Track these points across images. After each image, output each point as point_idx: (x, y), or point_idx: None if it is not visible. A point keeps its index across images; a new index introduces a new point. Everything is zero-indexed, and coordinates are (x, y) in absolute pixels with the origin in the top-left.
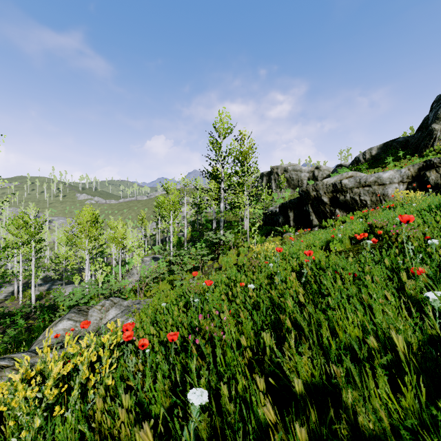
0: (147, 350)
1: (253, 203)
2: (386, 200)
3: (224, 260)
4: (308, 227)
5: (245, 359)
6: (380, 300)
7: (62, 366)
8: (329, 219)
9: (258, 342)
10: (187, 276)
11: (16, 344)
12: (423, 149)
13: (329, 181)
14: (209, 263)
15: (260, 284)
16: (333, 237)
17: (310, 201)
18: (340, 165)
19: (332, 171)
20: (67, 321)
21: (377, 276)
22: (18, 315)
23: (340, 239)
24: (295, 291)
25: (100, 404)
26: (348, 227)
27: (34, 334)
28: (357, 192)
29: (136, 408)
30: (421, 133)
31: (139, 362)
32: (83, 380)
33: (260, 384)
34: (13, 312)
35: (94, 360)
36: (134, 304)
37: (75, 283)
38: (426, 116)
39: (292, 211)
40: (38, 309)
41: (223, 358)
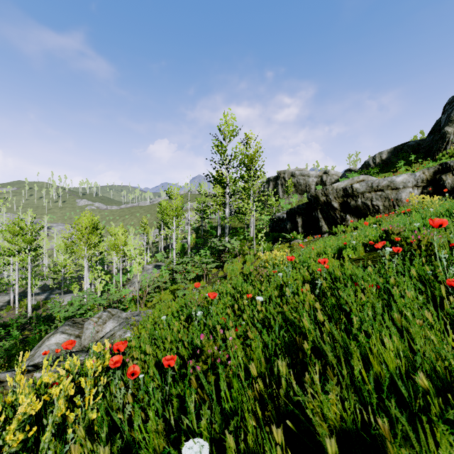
0: (141, 375)
1: (260, 209)
2: (399, 205)
3: (230, 268)
4: (317, 233)
5: (255, 392)
6: (417, 320)
7: (39, 397)
8: (339, 225)
9: (270, 368)
10: (190, 286)
11: (10, 358)
12: (435, 153)
13: (339, 185)
14: (213, 271)
15: (269, 296)
16: (346, 244)
17: (319, 206)
18: (349, 170)
19: (341, 176)
20: (60, 335)
21: (407, 290)
22: (13, 326)
23: (353, 246)
24: (309, 305)
25: (77, 451)
26: (361, 233)
27: (29, 346)
28: (369, 197)
29: (124, 449)
30: (433, 136)
31: (128, 393)
32: (58, 418)
33: (277, 438)
34: (8, 323)
35: (72, 394)
36: (132, 317)
37: (74, 292)
38: (439, 118)
39: (300, 217)
40: (34, 320)
41: (228, 387)
